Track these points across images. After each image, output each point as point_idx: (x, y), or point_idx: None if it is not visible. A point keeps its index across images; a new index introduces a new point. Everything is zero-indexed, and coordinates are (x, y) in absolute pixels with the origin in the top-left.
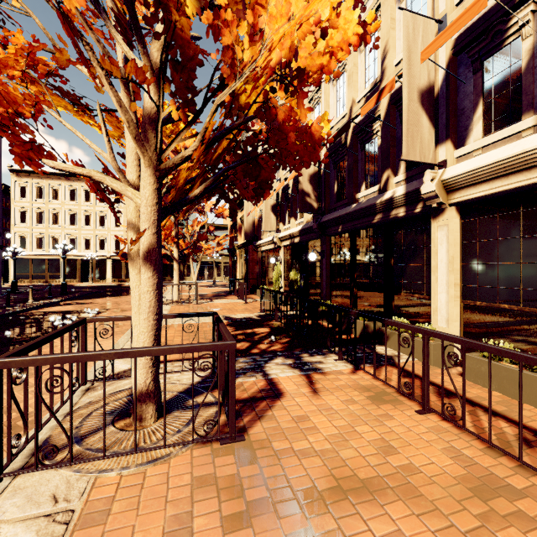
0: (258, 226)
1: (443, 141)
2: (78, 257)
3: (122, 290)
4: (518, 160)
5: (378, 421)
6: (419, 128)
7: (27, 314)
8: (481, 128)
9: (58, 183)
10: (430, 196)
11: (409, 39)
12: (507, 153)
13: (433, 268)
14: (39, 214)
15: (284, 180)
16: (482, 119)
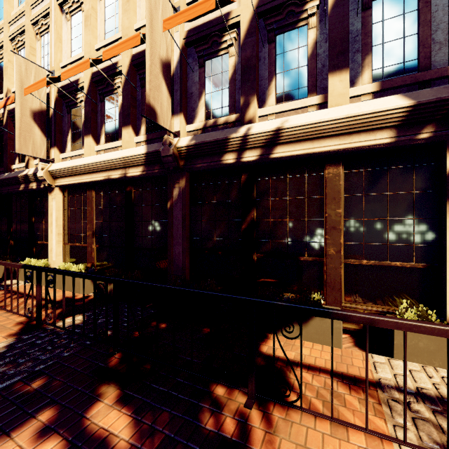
0: None
1: (54, 146)
2: None
3: None
4: (74, 169)
5: None
6: (32, 135)
7: None
8: (70, 146)
9: None
10: (42, 179)
11: (22, 74)
12: (70, 164)
13: (50, 224)
14: None
15: None
16: (71, 141)
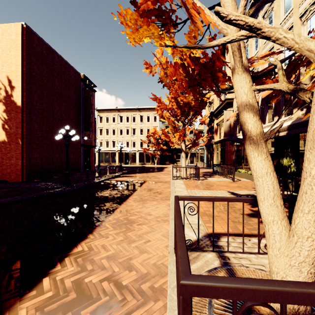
0: (233, 127)
1: None
2: (123, 151)
3: (146, 169)
4: None
5: None
6: None
7: (108, 181)
8: None
9: (115, 114)
10: None
11: None
12: None
13: None
14: (107, 130)
15: None
16: None
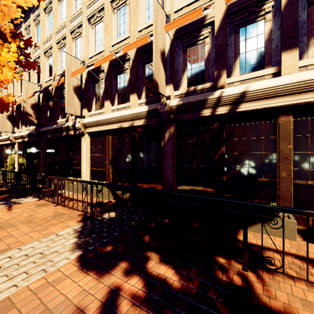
0: None
1: (84, 108)
2: None
3: None
4: (99, 122)
5: (35, 211)
6: (73, 101)
7: None
8: (94, 107)
9: None
10: (78, 128)
11: (68, 64)
12: (96, 119)
13: (82, 156)
14: None
15: (15, 102)
16: (95, 104)
